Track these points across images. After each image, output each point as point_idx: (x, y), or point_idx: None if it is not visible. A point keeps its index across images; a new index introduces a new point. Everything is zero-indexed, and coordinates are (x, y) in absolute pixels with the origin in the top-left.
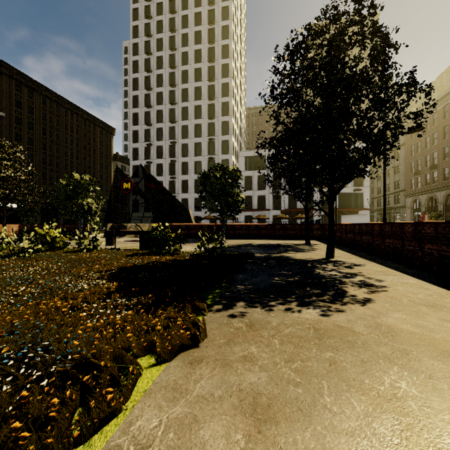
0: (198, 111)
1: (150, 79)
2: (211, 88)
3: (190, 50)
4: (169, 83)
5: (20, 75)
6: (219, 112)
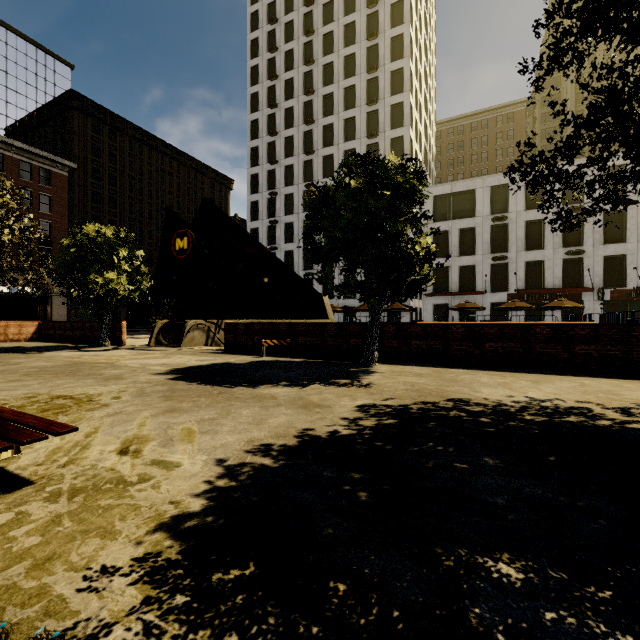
0: (350, 128)
1: (276, 89)
2: (372, 85)
3: (336, 27)
4: (303, 90)
5: (98, 109)
6: (386, 122)
